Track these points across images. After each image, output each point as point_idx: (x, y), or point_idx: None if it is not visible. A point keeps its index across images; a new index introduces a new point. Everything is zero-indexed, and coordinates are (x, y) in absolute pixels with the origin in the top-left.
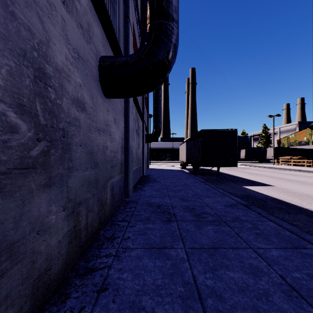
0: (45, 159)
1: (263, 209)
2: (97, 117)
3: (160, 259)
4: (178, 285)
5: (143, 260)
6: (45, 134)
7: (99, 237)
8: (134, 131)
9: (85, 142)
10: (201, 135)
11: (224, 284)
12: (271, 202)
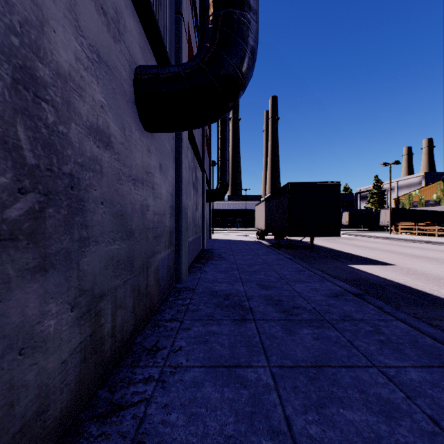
0: (35, 224)
1: (384, 300)
2: (131, 160)
3: (230, 386)
4: (262, 435)
5: (203, 389)
6: (35, 181)
7: (133, 348)
8: (190, 185)
9: (111, 197)
10: (287, 190)
11: (339, 435)
12: (394, 290)
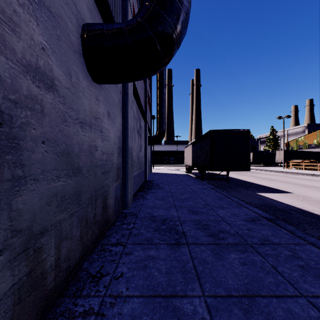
0: None
1: (290, 223)
2: (79, 105)
3: None
4: None
5: None
6: None
7: (79, 275)
8: (135, 131)
9: (54, 137)
10: (209, 136)
11: None
12: (297, 214)
